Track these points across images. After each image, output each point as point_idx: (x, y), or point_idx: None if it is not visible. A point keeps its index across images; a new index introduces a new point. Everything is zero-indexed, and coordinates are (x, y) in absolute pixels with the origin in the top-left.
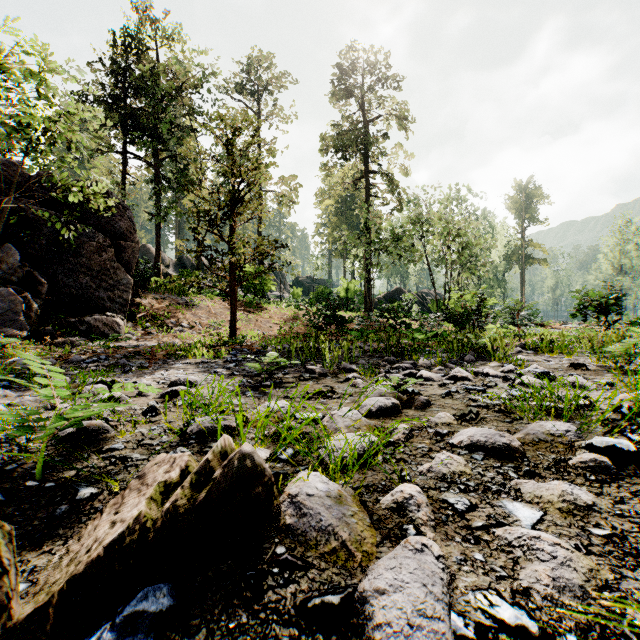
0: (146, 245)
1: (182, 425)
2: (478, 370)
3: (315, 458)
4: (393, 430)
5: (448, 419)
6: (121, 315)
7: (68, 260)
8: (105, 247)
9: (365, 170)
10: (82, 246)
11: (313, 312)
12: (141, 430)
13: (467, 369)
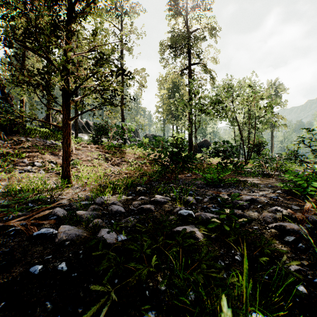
0: (52, 112)
1: None
2: None
3: None
4: None
5: None
6: None
7: None
8: None
9: (188, 63)
10: None
11: (159, 151)
12: None
13: None
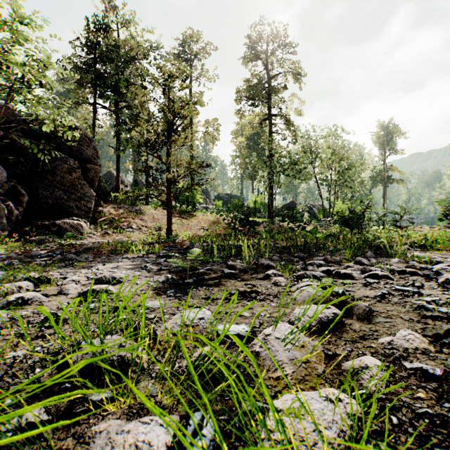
0: (111, 171)
1: (69, 348)
2: (393, 268)
3: (253, 444)
4: (361, 369)
5: (420, 343)
6: (85, 219)
7: (46, 178)
8: (74, 168)
9: (268, 114)
10: (57, 168)
11: (231, 217)
12: (18, 353)
13: (381, 266)
